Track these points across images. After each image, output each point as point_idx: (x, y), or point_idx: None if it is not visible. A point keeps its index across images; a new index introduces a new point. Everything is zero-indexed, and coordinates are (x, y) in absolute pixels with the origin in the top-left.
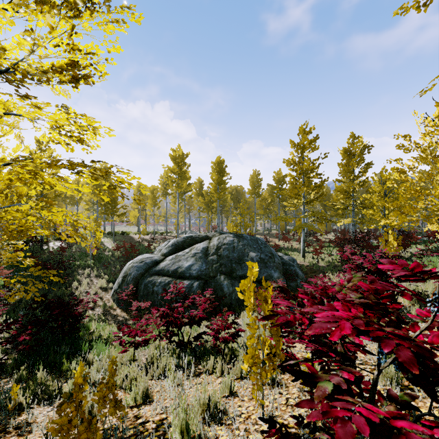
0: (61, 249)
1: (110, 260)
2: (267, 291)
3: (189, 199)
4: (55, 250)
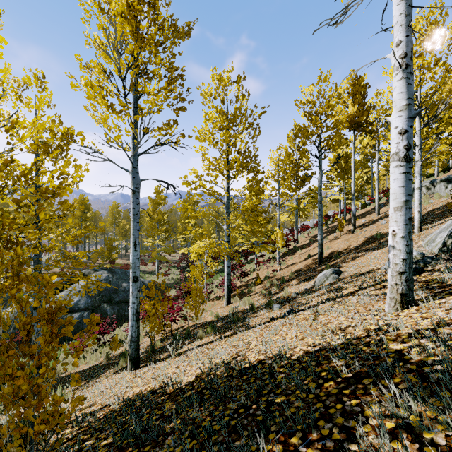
0: None
1: None
2: None
3: None
4: None
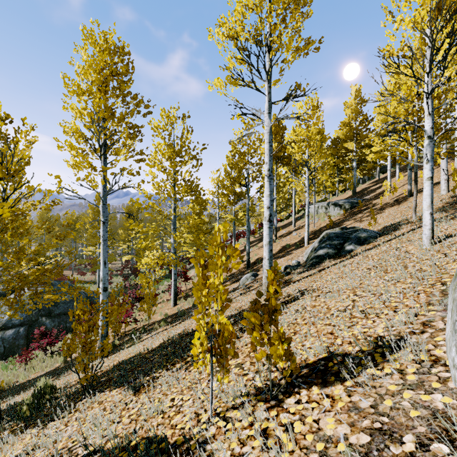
0: None
1: None
2: None
3: None
4: None
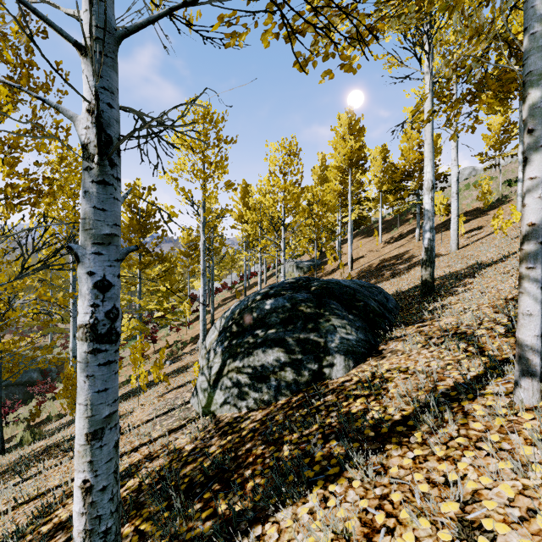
0: None
1: None
2: None
3: None
4: None
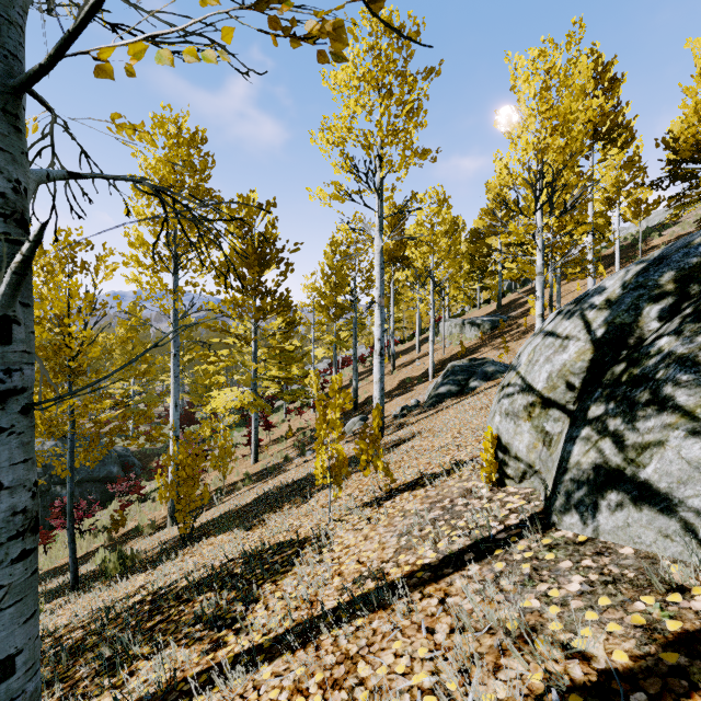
0: None
1: None
2: (164, 476)
3: None
4: None
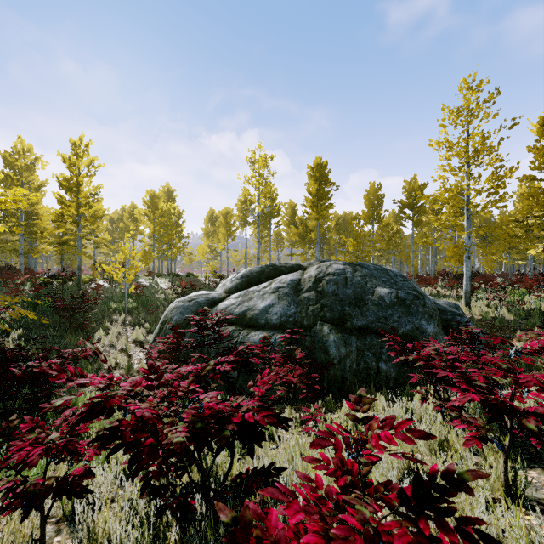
0: (96, 286)
1: (159, 304)
2: None
3: (278, 234)
4: (93, 290)
